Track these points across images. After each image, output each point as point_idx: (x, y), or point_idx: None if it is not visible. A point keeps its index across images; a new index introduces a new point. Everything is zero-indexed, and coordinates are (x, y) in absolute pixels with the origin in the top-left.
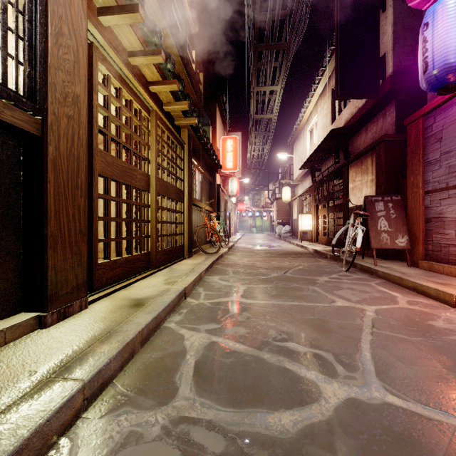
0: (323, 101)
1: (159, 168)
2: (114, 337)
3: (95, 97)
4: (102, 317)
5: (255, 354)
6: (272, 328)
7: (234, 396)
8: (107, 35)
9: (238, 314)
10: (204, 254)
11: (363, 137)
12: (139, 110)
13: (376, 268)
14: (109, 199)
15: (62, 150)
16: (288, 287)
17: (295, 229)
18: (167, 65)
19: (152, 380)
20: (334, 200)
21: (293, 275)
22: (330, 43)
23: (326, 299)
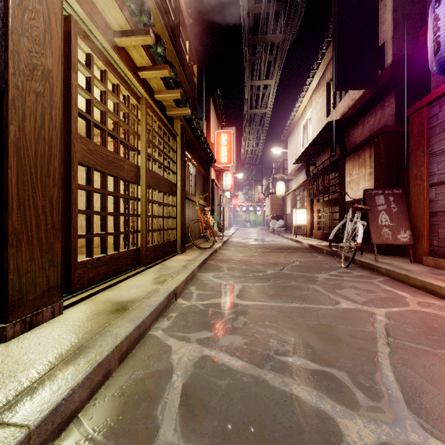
0: (317, 95)
1: (150, 159)
2: (84, 355)
3: (74, 76)
4: (76, 326)
5: (255, 373)
6: (273, 336)
7: (231, 440)
8: (89, 10)
9: (233, 319)
10: (197, 249)
11: (360, 130)
12: (127, 97)
13: (378, 264)
14: (91, 191)
15: (28, 131)
16: (286, 286)
17: (289, 223)
18: (157, 49)
19: (128, 413)
20: (329, 194)
21: (291, 272)
22: (326, 35)
23: (329, 300)
